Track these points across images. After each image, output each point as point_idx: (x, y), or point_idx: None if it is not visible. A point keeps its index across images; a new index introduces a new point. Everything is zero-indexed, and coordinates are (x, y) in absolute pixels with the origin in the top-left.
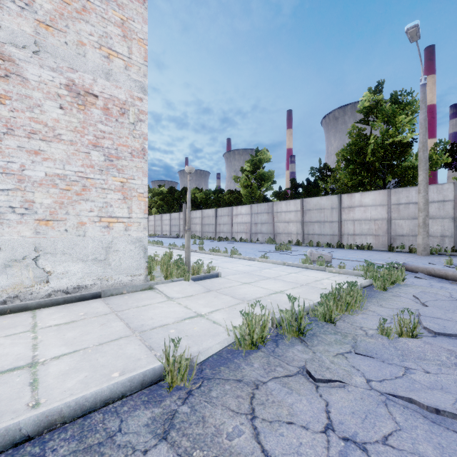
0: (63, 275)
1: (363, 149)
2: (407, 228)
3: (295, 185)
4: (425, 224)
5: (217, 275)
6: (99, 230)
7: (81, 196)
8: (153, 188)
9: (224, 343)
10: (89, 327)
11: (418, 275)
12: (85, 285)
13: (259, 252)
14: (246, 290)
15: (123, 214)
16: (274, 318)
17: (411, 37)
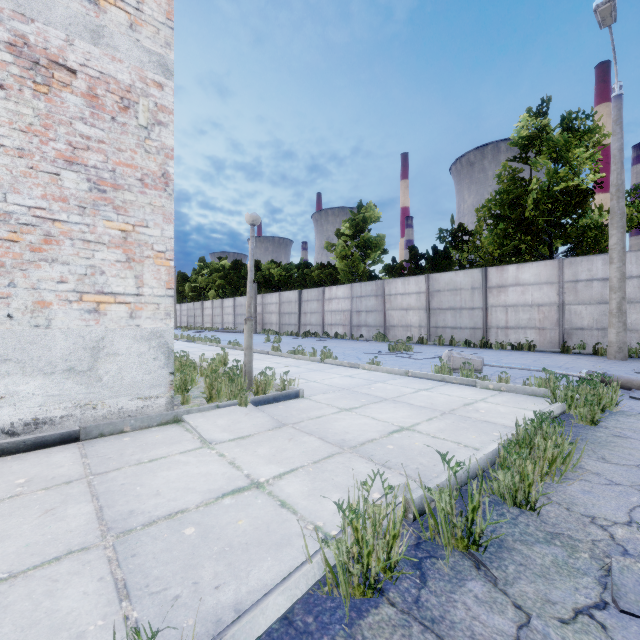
0: (4, 401)
1: (521, 199)
2: (589, 318)
3: (417, 255)
4: (620, 311)
5: (297, 394)
6: (78, 317)
7: (40, 254)
8: (211, 262)
9: (298, 588)
10: (15, 519)
11: (635, 394)
12: (49, 418)
13: (364, 354)
14: (347, 423)
15: (125, 288)
16: (411, 504)
17: (602, 19)
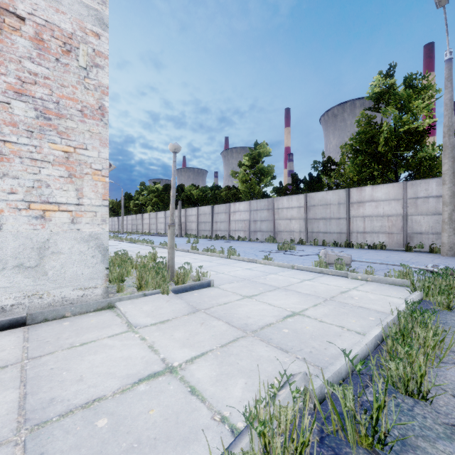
0: None
1: (375, 137)
2: (426, 225)
3: (297, 180)
4: (451, 220)
5: (209, 284)
6: (27, 223)
7: None
8: (149, 186)
9: None
10: None
11: None
12: (1, 306)
13: (260, 252)
14: (249, 309)
15: (68, 199)
16: (313, 398)
17: (439, 1)
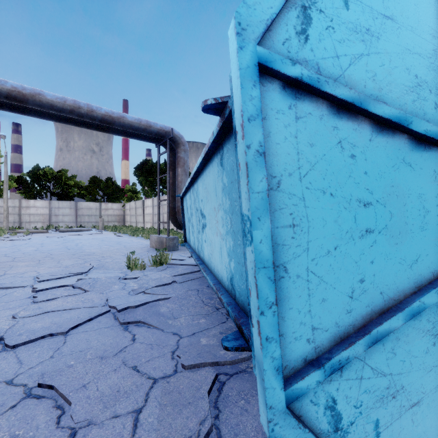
0: None
1: None
2: None
3: None
4: (7, 217)
5: None
6: None
7: None
8: None
9: None
10: None
11: (10, 233)
12: None
13: None
14: None
15: None
16: None
17: (2, 137)
